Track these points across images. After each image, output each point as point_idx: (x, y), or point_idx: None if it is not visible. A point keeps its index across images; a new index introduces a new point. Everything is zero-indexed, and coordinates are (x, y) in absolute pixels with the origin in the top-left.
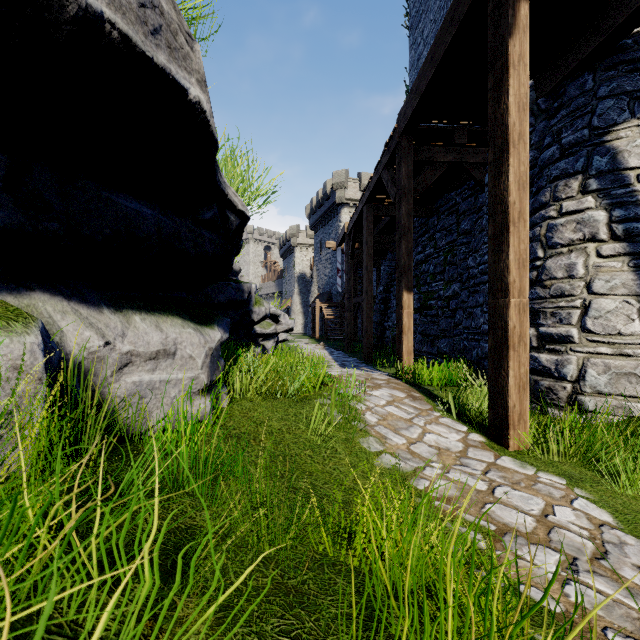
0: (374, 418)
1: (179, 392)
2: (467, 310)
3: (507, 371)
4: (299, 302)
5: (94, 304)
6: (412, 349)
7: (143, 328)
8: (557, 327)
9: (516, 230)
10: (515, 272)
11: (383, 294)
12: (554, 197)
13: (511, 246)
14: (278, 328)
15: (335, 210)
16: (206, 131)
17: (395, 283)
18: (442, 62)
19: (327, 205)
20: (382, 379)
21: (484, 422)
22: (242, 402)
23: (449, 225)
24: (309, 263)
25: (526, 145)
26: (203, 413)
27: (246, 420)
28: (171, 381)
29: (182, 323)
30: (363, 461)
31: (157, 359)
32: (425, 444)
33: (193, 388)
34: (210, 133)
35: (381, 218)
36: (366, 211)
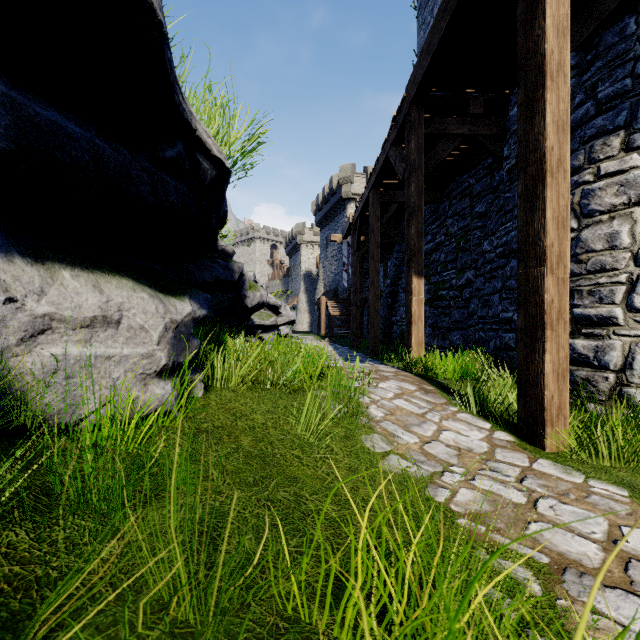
0: (380, 412)
1: (125, 372)
2: (483, 298)
3: (543, 355)
4: (305, 300)
5: (0, 250)
6: (422, 340)
7: (74, 287)
8: (596, 307)
9: (554, 182)
10: (553, 233)
11: (390, 287)
12: (589, 159)
13: (548, 201)
14: (278, 320)
15: (341, 206)
16: (142, 1)
17: (403, 275)
18: (458, 7)
19: (333, 201)
20: (389, 371)
21: (510, 418)
22: (222, 392)
23: (462, 209)
24: (315, 261)
25: (567, 78)
26: (162, 401)
27: (223, 412)
28: (113, 357)
29: (133, 286)
30: (365, 464)
31: (92, 328)
32: (442, 443)
33: (146, 368)
34: (149, 6)
35: (388, 207)
36: (372, 197)
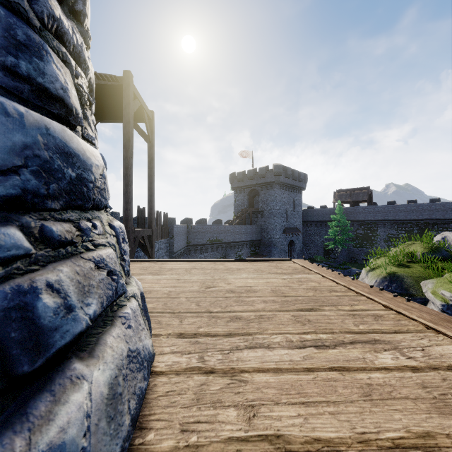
0: None
1: None
2: None
3: None
4: None
5: None
6: None
7: None
8: None
9: None
10: None
11: None
12: None
13: None
14: None
15: None
16: None
17: None
18: None
19: None
20: None
21: None
22: None
23: None
24: None
25: None
26: None
27: None
28: None
29: None
30: None
31: None
32: None
33: None
34: None
35: None
36: None
